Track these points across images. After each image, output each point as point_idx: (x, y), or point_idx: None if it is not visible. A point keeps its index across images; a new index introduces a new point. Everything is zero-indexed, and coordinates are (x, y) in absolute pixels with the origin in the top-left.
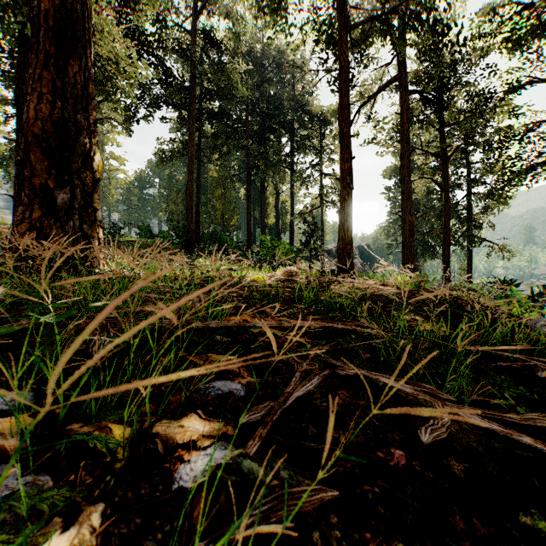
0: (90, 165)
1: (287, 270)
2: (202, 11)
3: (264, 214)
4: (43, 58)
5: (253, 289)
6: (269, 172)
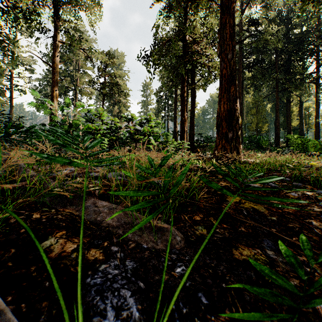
0: (237, 122)
1: None
2: (246, 8)
3: (289, 120)
4: (223, 90)
5: (318, 169)
6: (295, 90)
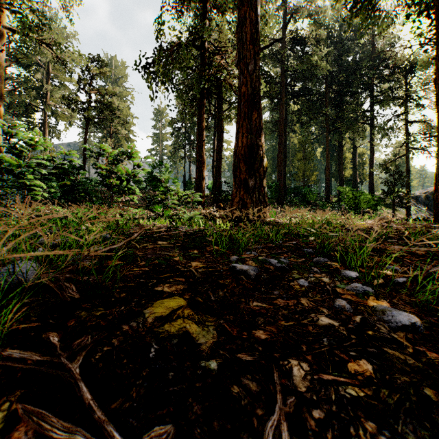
0: (262, 164)
1: (381, 219)
2: (289, 19)
3: (341, 168)
4: (242, 116)
5: (363, 232)
6: (347, 131)
